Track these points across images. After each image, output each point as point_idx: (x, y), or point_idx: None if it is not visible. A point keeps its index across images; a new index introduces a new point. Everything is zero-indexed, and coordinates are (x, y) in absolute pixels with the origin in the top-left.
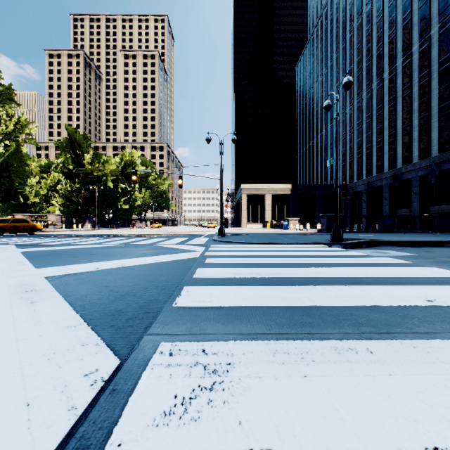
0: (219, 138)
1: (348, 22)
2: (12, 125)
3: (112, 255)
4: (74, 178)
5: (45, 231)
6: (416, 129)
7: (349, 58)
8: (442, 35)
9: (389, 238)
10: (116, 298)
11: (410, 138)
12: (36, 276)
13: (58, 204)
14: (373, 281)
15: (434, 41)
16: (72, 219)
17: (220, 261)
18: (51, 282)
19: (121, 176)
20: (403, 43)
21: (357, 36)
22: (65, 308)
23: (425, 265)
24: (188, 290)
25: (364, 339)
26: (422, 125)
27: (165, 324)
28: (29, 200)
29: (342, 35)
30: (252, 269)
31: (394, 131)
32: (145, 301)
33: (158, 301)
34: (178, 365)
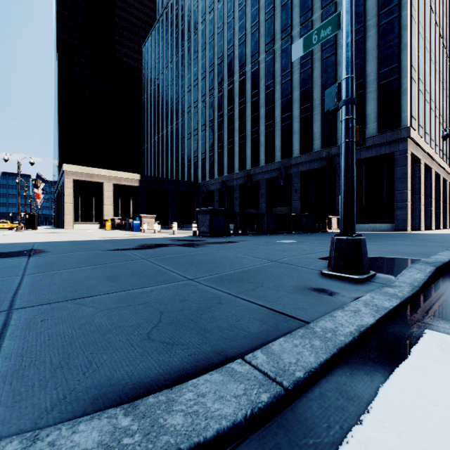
0: None
1: (200, 13)
2: None
3: None
4: None
5: None
6: (263, 134)
7: (201, 51)
8: (284, 51)
9: (374, 251)
10: None
11: (258, 142)
12: None
13: None
14: None
15: (277, 56)
16: None
17: None
18: None
19: None
20: (252, 49)
21: (209, 31)
22: None
23: None
24: None
25: None
26: (268, 131)
27: None
28: None
29: (195, 25)
30: None
31: (244, 133)
32: None
33: None
34: None
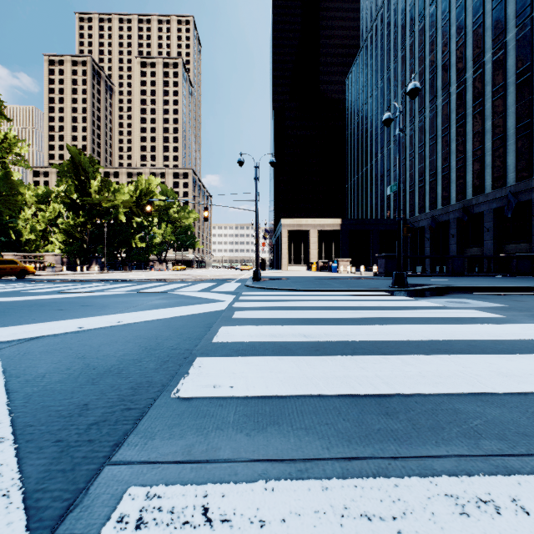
0: (253, 161)
1: (408, 25)
2: None
3: (111, 307)
4: (78, 210)
5: (40, 275)
6: (489, 153)
7: (409, 68)
8: (520, 41)
9: (464, 284)
10: (88, 380)
11: (482, 163)
12: None
13: (58, 241)
14: (465, 347)
15: (510, 49)
16: (76, 259)
17: (252, 315)
18: (4, 350)
19: (136, 208)
20: (473, 50)
21: (419, 43)
22: None
23: (524, 320)
24: (202, 364)
25: (496, 470)
26: (497, 148)
27: (150, 437)
28: (22, 237)
29: (401, 41)
30: (296, 328)
31: (462, 155)
32: (130, 386)
33: (152, 385)
34: None
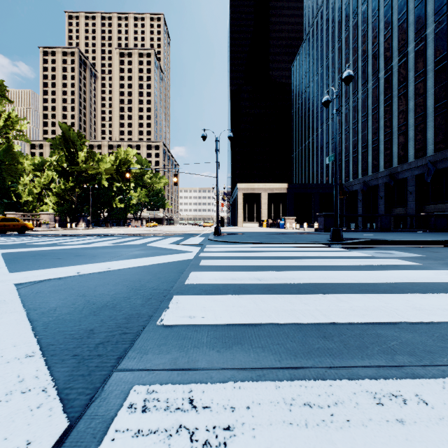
0: (214, 135)
1: (344, 21)
2: (2, 121)
3: (100, 257)
4: (68, 177)
5: (37, 230)
6: (412, 128)
7: (344, 57)
8: (438, 34)
9: (390, 238)
10: (90, 312)
11: (406, 137)
12: (5, 283)
13: (51, 202)
14: (388, 288)
15: (429, 41)
16: (66, 217)
17: (216, 263)
18: (20, 290)
19: (116, 175)
20: (398, 42)
21: (353, 36)
22: (23, 328)
23: (438, 267)
24: (178, 300)
25: (406, 376)
26: (418, 124)
27: (144, 352)
28: (22, 199)
29: (338, 35)
30: (251, 273)
31: (389, 130)
32: (124, 317)
33: (141, 316)
34: (153, 431)
